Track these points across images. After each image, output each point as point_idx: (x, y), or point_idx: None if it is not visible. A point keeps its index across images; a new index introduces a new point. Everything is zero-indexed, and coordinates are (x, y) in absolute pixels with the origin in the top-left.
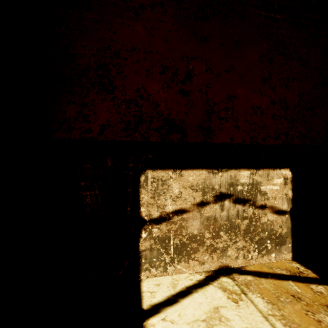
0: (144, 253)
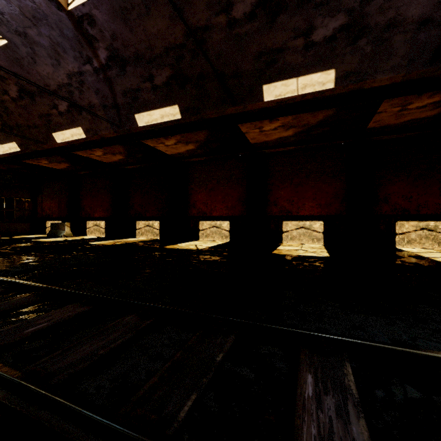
0: (397, 241)
